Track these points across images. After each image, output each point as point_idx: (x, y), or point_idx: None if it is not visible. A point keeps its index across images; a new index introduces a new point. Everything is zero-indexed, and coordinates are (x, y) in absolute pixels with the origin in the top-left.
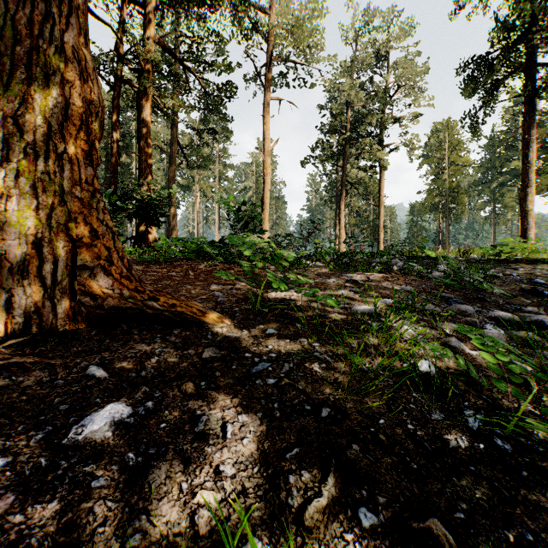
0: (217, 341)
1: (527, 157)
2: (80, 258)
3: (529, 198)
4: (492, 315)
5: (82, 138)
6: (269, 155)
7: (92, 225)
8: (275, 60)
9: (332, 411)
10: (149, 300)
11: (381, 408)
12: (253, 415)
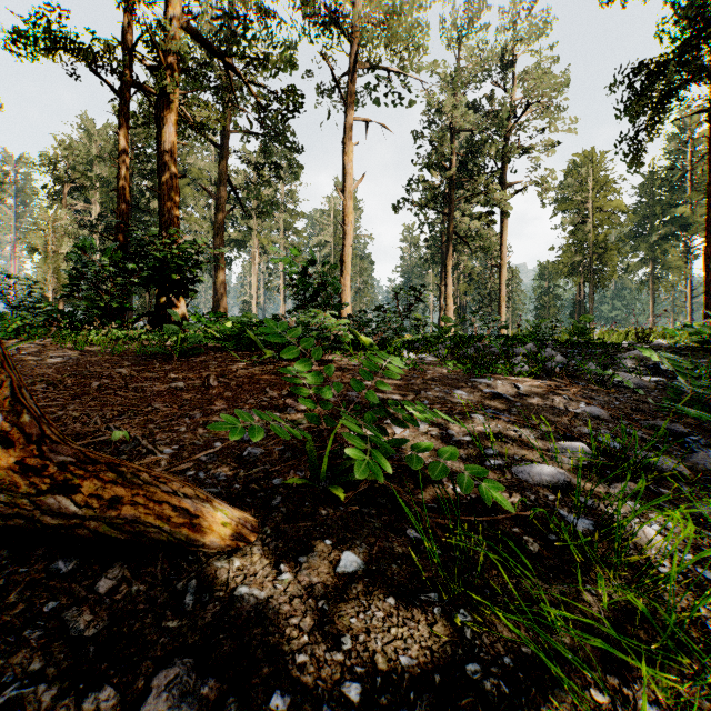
0: (205, 622)
1: None
2: None
3: None
4: None
5: None
6: (351, 197)
7: None
8: (359, 66)
9: None
10: (51, 493)
11: None
12: None
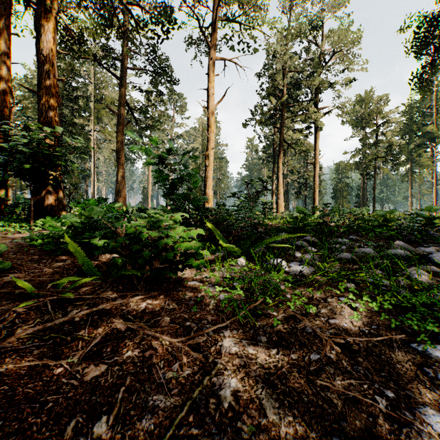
0: None
1: None
2: None
3: None
4: None
5: None
6: (212, 113)
7: None
8: (218, 20)
9: None
10: None
11: None
12: None
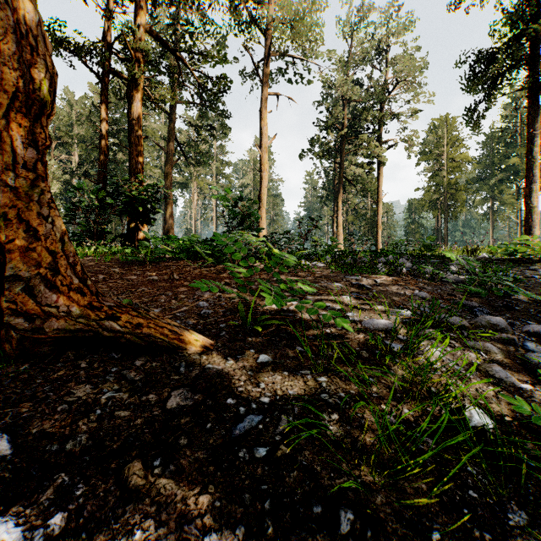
0: (192, 377)
1: (531, 152)
2: (12, 266)
3: (534, 194)
4: (530, 330)
5: (19, 109)
6: (266, 151)
7: (29, 223)
8: (272, 54)
9: (357, 519)
10: (106, 320)
11: (429, 503)
12: (228, 534)
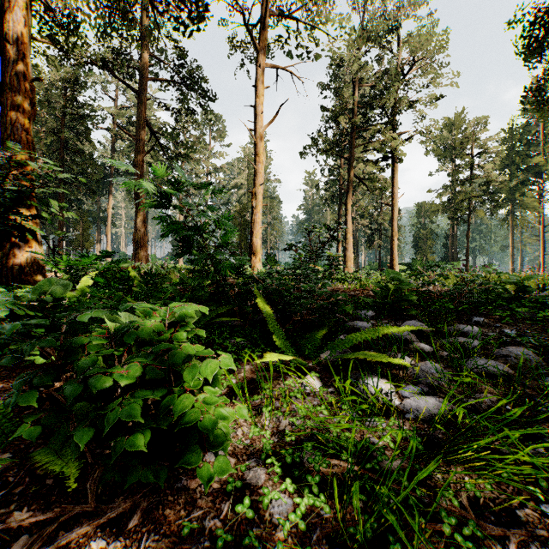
0: None
1: None
2: None
3: None
4: None
5: None
6: (261, 137)
7: None
8: (269, 15)
9: None
10: None
11: None
12: None
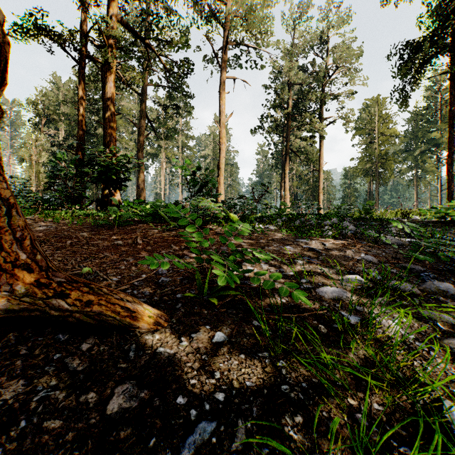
0: (141, 364)
1: (453, 127)
2: None
3: None
4: None
5: None
6: (224, 126)
7: None
8: (229, 44)
9: None
10: (54, 298)
11: None
12: None
